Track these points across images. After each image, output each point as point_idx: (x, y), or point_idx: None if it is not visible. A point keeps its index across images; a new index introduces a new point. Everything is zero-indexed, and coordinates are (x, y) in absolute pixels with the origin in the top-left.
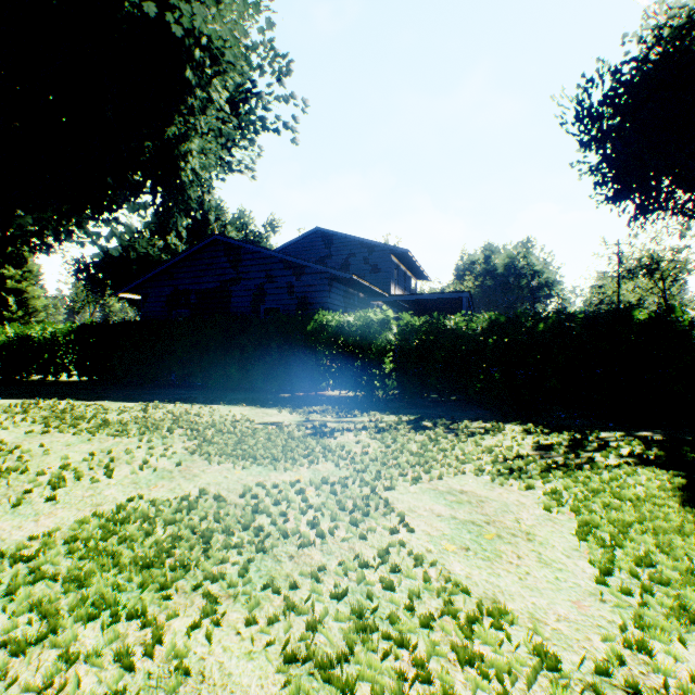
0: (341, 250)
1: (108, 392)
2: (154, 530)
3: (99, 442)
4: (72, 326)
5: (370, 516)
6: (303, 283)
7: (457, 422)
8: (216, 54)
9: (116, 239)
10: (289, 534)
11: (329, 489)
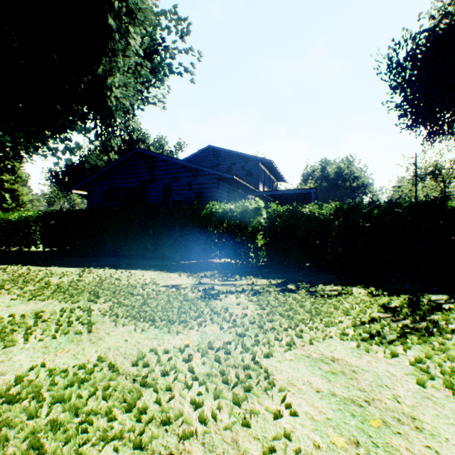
0: (226, 161)
1: (60, 259)
2: (37, 412)
3: (34, 303)
4: (38, 213)
5: (252, 392)
6: (198, 182)
7: (314, 286)
8: (132, 10)
9: (69, 152)
10: (171, 420)
11: (214, 355)
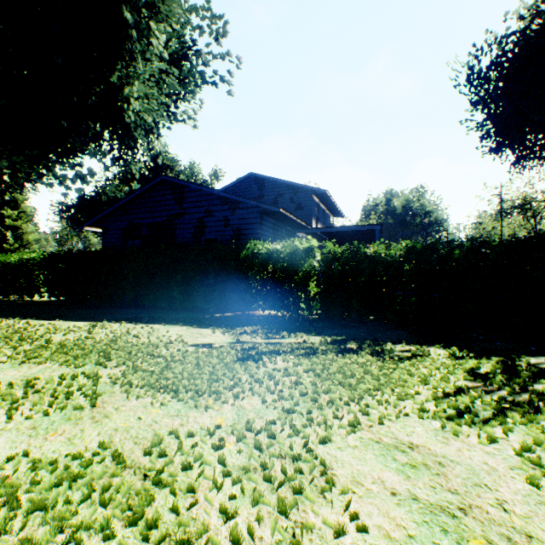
0: (271, 191)
1: (68, 311)
2: (7, 527)
3: (28, 367)
4: (43, 254)
5: (304, 495)
6: (237, 217)
7: (382, 345)
8: (154, 1)
9: (80, 181)
10: (191, 539)
11: (253, 439)
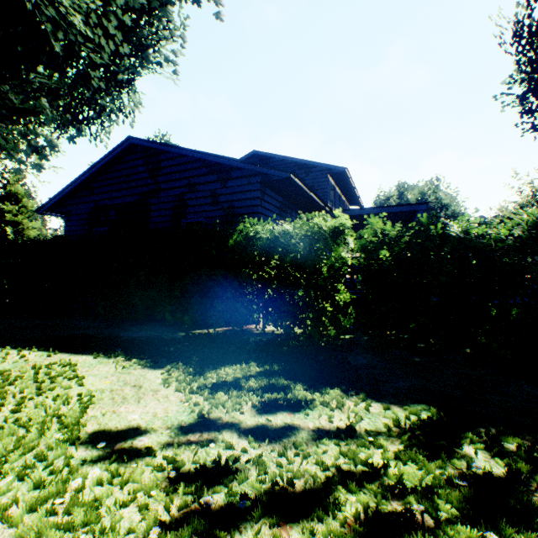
0: None
1: None
2: None
3: None
4: None
5: None
6: (229, 191)
7: None
8: None
9: (37, 153)
10: None
11: None
